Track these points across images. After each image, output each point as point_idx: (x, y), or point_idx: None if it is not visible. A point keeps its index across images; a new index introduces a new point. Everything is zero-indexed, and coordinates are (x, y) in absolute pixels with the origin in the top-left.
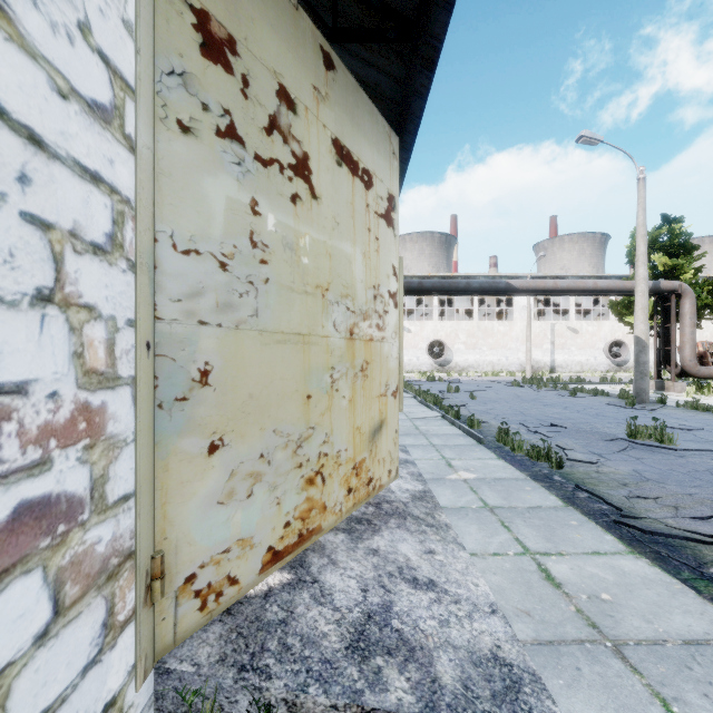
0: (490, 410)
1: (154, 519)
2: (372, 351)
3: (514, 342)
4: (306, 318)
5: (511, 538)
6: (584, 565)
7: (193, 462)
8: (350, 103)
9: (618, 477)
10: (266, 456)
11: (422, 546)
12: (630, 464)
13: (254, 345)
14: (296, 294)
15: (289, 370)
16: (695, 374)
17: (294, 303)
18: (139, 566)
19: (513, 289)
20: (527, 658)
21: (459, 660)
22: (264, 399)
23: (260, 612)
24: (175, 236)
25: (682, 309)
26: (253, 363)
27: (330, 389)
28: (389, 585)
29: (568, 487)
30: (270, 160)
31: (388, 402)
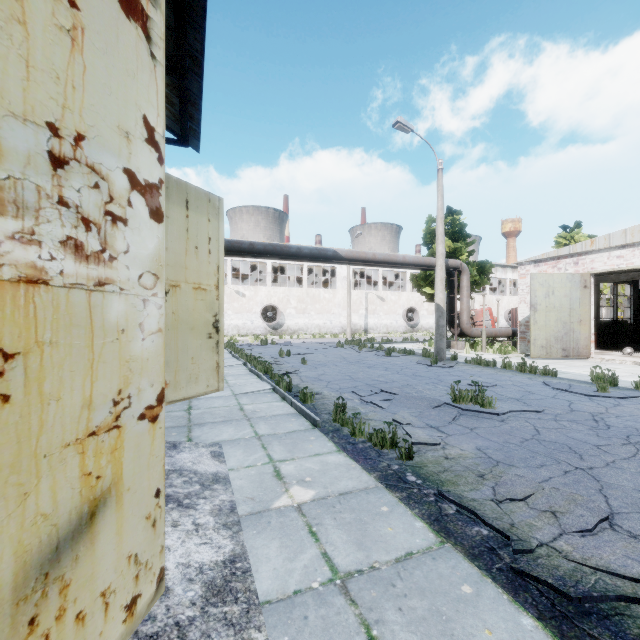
0: (322, 376)
1: None
2: (41, 316)
3: (337, 308)
4: None
5: None
6: None
7: None
8: None
9: (470, 463)
10: None
11: None
12: (469, 438)
13: None
14: None
15: None
16: (470, 335)
17: None
18: None
19: (339, 257)
20: None
21: None
22: None
23: None
24: None
25: (462, 283)
26: None
27: None
28: None
29: (429, 494)
30: None
31: (125, 440)
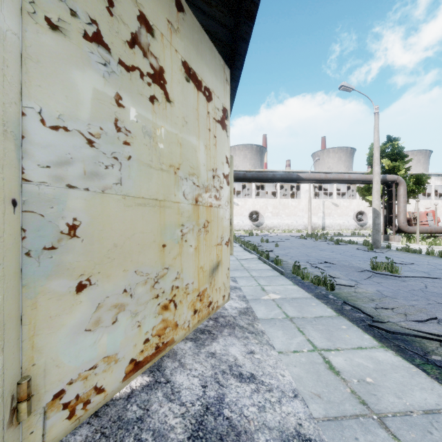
0: (288, 253)
1: (21, 350)
2: (211, 214)
3: (301, 212)
4: (162, 188)
5: (305, 339)
6: (353, 357)
7: (61, 300)
8: (195, 38)
9: (368, 295)
10: (129, 290)
11: (246, 348)
12: (374, 286)
13: (118, 206)
14: (154, 170)
15: (148, 226)
16: (406, 231)
17: (152, 176)
18: (3, 393)
19: (301, 178)
20: (321, 433)
21: (273, 439)
22: (127, 247)
23: (122, 412)
24: (43, 113)
25: (399, 192)
26: (117, 220)
27: (180, 240)
28: (222, 380)
29: (338, 302)
30: (132, 67)
31: (222, 249)
